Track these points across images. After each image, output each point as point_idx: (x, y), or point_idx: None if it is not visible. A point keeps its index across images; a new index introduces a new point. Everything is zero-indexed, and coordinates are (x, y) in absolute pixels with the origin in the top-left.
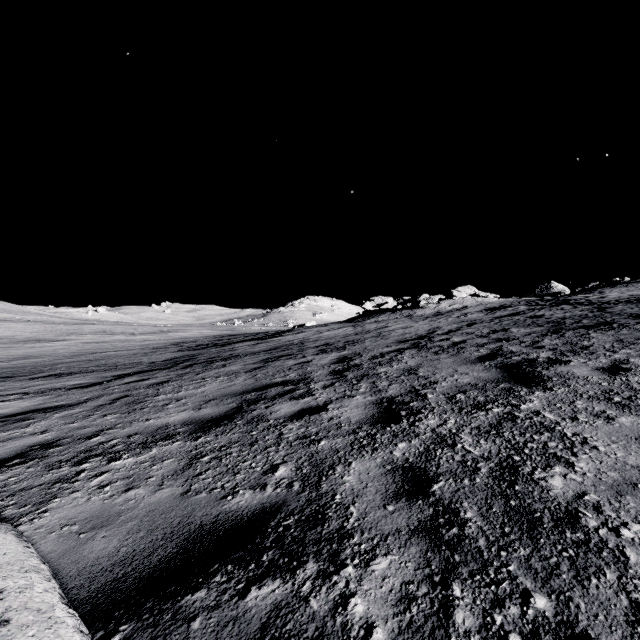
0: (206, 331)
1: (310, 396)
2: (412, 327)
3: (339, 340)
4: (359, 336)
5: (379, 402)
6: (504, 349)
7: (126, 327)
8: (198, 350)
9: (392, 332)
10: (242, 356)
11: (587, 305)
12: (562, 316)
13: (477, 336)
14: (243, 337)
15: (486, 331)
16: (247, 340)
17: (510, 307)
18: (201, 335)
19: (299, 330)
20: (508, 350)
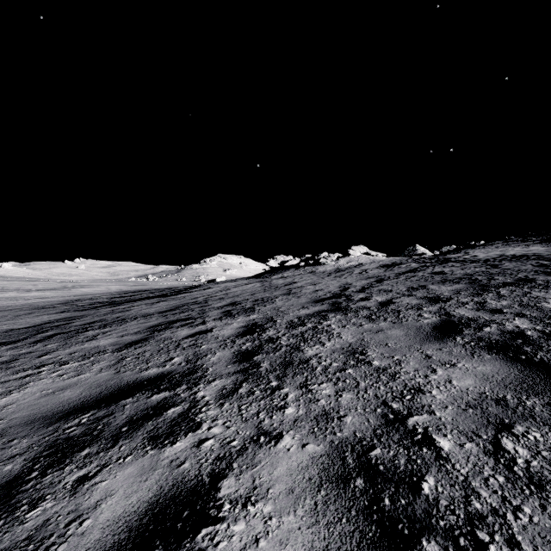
0: (115, 287)
1: (189, 432)
2: (321, 283)
3: (247, 298)
4: (268, 293)
5: (341, 471)
6: (454, 313)
7: (25, 283)
8: (86, 310)
9: (302, 289)
10: (129, 320)
11: (473, 262)
12: (465, 272)
13: (400, 294)
14: (148, 293)
15: (404, 288)
16: (149, 297)
17: (402, 264)
18: (106, 291)
19: (207, 286)
20: (461, 315)
